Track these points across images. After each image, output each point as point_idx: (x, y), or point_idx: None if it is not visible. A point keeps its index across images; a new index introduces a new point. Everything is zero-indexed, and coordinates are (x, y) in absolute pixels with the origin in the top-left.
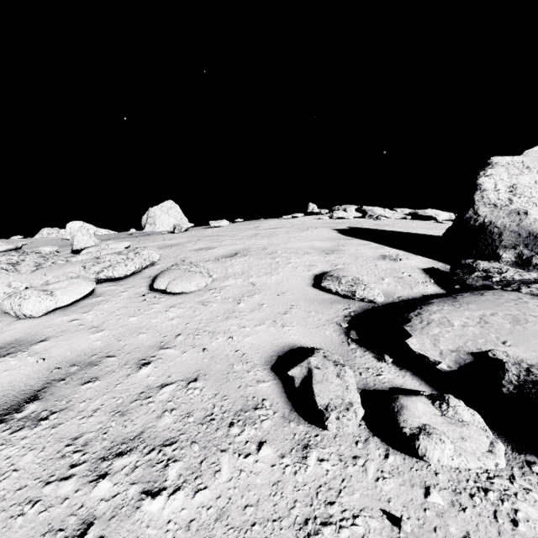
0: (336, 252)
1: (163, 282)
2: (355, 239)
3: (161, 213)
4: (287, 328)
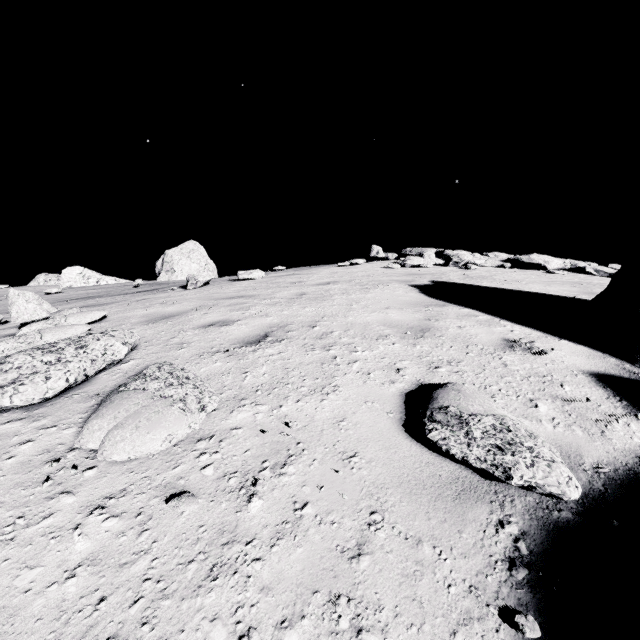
0: (429, 334)
1: (95, 433)
2: (449, 306)
3: (181, 258)
4: None
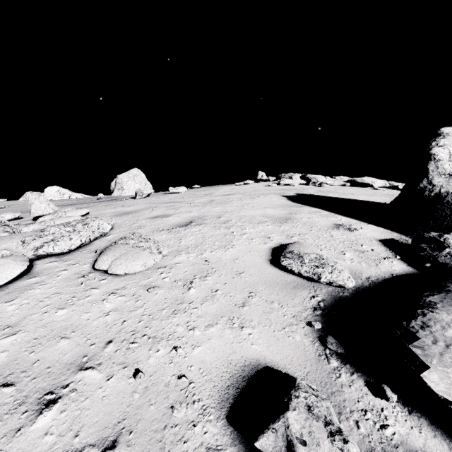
0: (290, 221)
1: (105, 262)
2: (305, 207)
3: (128, 180)
4: (246, 330)
